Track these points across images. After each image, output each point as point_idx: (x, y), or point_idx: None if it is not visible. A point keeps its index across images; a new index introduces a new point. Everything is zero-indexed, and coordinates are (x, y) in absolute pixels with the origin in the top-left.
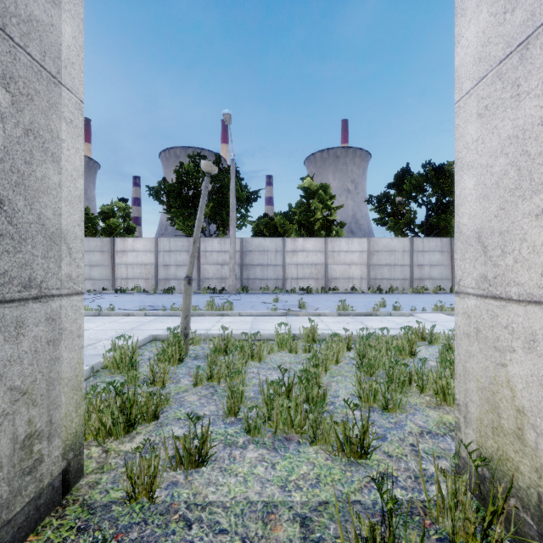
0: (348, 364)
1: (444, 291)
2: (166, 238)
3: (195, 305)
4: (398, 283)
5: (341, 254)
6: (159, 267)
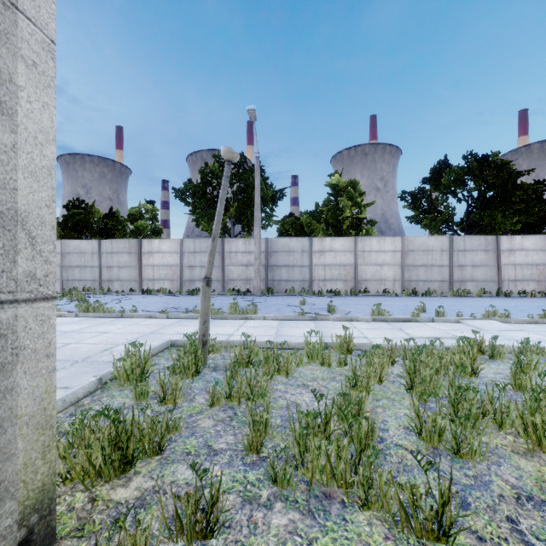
0: (393, 383)
1: (489, 294)
2: (191, 239)
3: (219, 307)
4: (435, 286)
5: (372, 254)
6: (184, 268)
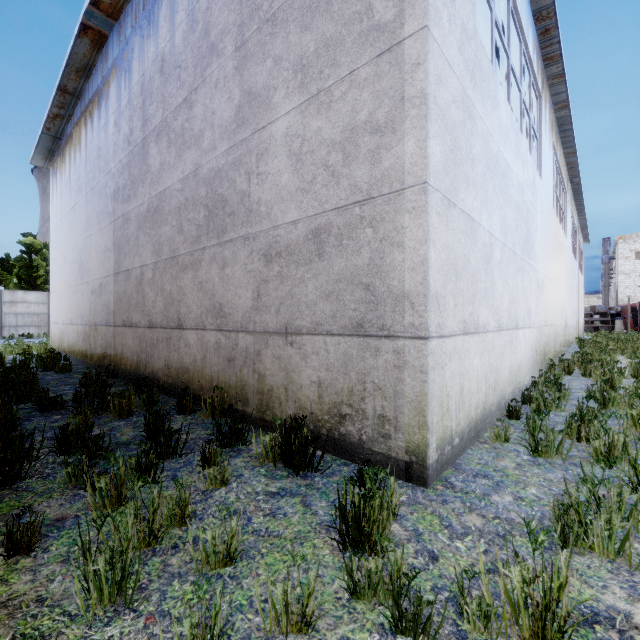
0: None
1: None
2: None
3: None
4: None
5: None
6: None
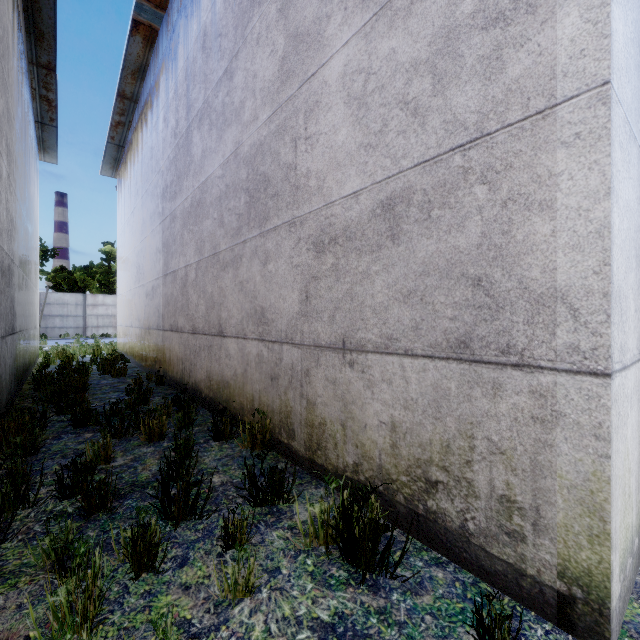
0: None
1: None
2: None
3: None
4: None
5: None
6: None
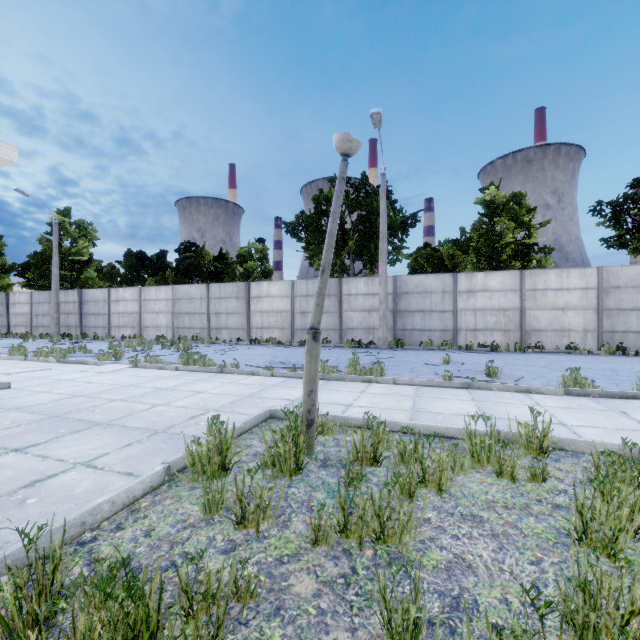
0: None
1: None
2: (303, 281)
3: (334, 363)
4: None
5: (548, 293)
6: (295, 315)
